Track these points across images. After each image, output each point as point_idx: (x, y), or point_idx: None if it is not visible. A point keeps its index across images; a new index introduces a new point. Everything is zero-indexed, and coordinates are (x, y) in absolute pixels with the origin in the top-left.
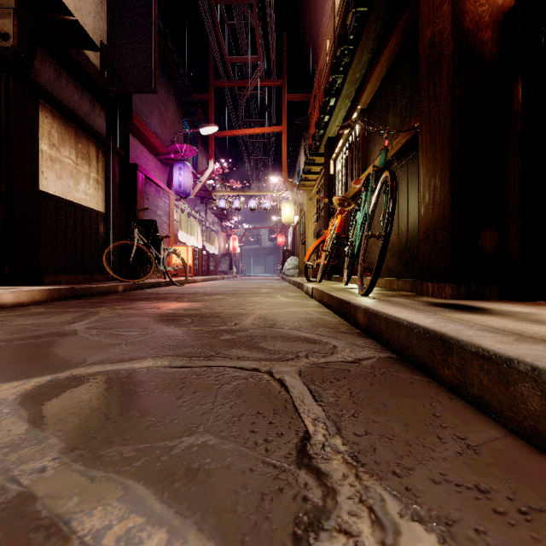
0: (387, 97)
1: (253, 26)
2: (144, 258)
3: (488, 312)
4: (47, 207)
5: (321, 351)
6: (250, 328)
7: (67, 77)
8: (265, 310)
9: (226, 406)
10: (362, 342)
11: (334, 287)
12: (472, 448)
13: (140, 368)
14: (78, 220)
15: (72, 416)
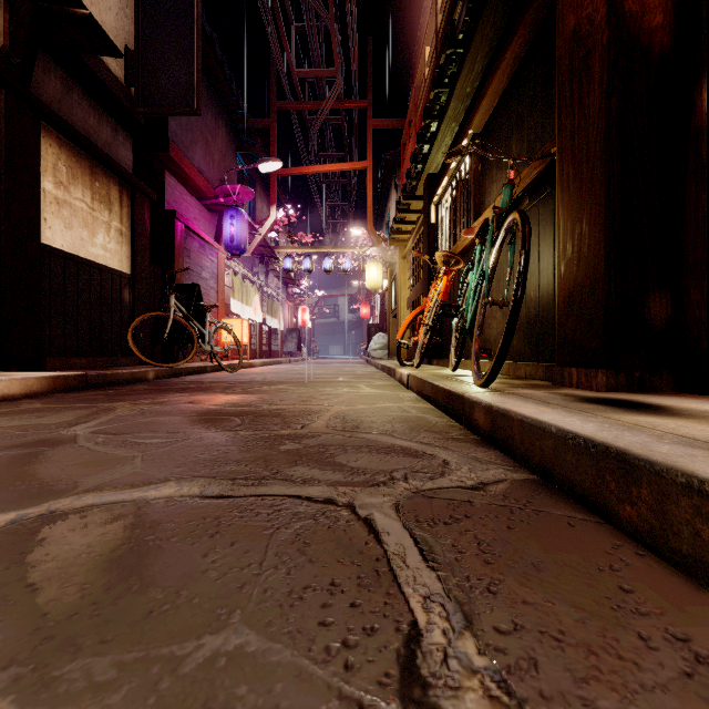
0: (510, 117)
1: (329, 28)
2: (184, 334)
3: (671, 412)
4: (51, 267)
5: (426, 469)
6: (323, 432)
7: (80, 93)
8: (345, 405)
9: (281, 570)
10: (484, 455)
11: (438, 374)
12: (705, 661)
13: (155, 498)
14: (94, 284)
15: (26, 591)
